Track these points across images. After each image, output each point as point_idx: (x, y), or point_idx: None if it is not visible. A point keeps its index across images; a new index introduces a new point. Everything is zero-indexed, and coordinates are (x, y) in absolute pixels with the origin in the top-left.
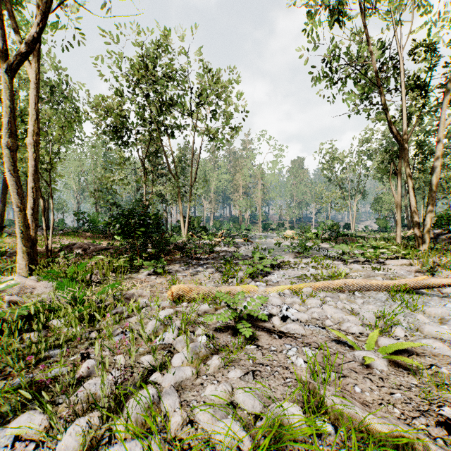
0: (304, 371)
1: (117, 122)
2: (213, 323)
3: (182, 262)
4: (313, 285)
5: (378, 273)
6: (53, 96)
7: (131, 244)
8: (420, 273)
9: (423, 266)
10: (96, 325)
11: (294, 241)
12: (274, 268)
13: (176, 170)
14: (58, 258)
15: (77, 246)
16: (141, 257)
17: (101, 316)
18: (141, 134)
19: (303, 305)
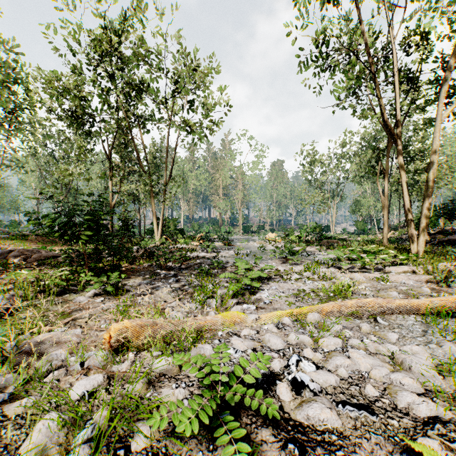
0: None
1: (76, 107)
2: None
3: (147, 273)
4: (320, 307)
5: (384, 284)
6: None
7: (79, 251)
8: (432, 283)
9: (430, 274)
10: None
11: (277, 244)
12: (262, 280)
13: (148, 166)
14: None
15: (15, 254)
16: (93, 269)
17: None
18: (106, 122)
19: (316, 347)
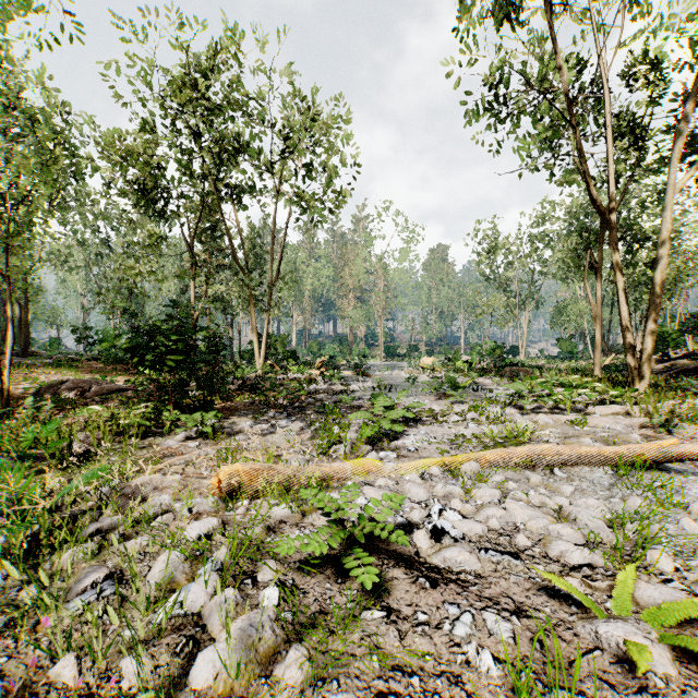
0: (499, 688)
1: (145, 176)
2: (297, 550)
3: (250, 413)
4: (481, 456)
5: (580, 429)
6: (34, 130)
7: (159, 382)
8: (648, 428)
9: (649, 416)
10: (42, 567)
11: (435, 374)
12: (408, 422)
13: (246, 260)
14: (20, 409)
15: (68, 386)
16: (178, 406)
17: (57, 544)
18: (187, 198)
19: (467, 499)
